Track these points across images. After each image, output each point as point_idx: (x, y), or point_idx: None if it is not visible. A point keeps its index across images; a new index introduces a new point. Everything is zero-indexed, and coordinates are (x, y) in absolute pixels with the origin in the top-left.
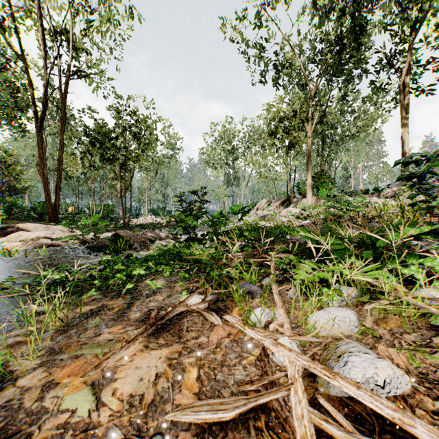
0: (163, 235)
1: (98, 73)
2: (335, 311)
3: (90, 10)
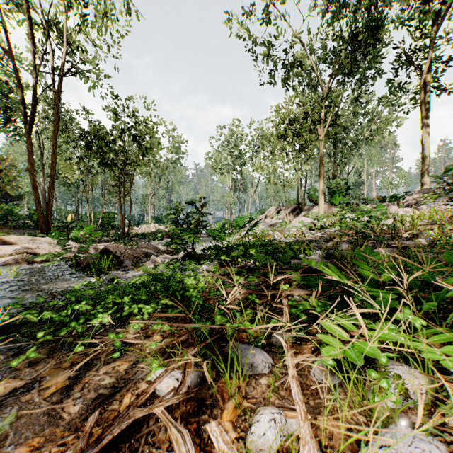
0: (161, 249)
1: (95, 72)
2: (411, 452)
3: (84, 2)
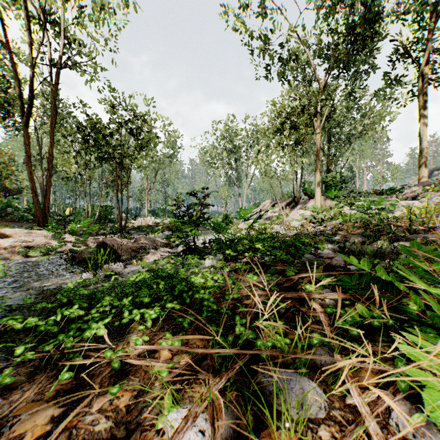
0: (159, 242)
1: (92, 66)
2: None
3: None
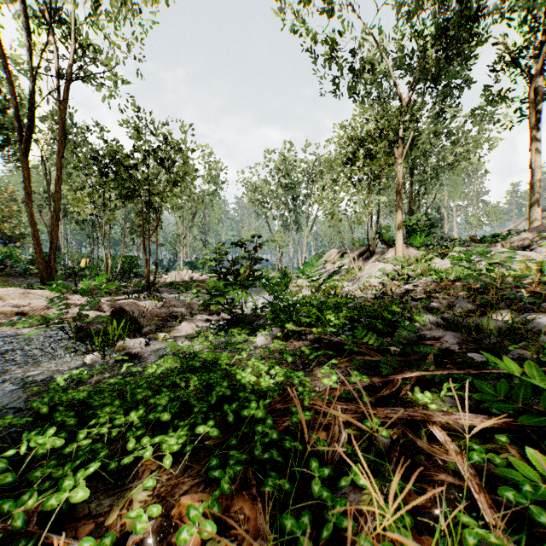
0: (196, 306)
1: (111, 78)
2: None
3: None
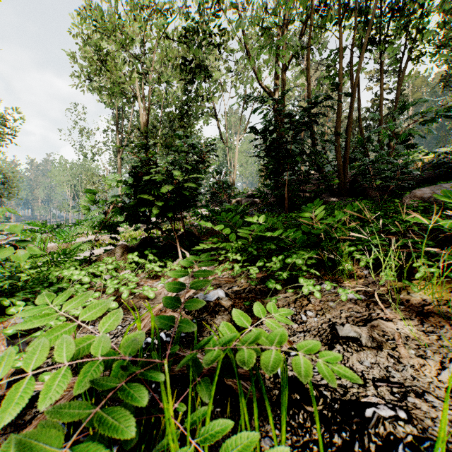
0: None
1: None
2: None
3: None
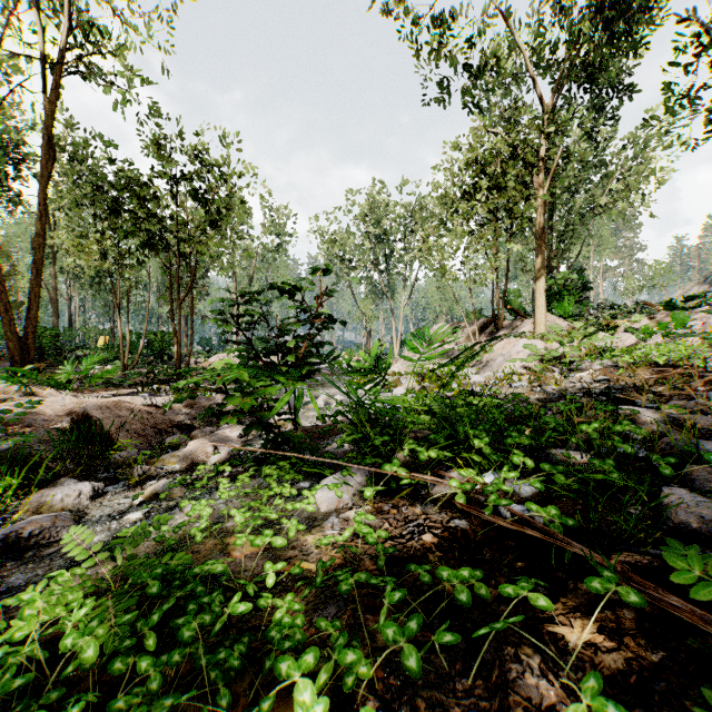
0: (230, 407)
1: (124, 73)
2: None
3: None
